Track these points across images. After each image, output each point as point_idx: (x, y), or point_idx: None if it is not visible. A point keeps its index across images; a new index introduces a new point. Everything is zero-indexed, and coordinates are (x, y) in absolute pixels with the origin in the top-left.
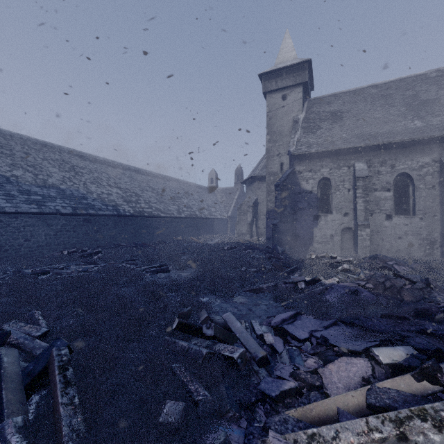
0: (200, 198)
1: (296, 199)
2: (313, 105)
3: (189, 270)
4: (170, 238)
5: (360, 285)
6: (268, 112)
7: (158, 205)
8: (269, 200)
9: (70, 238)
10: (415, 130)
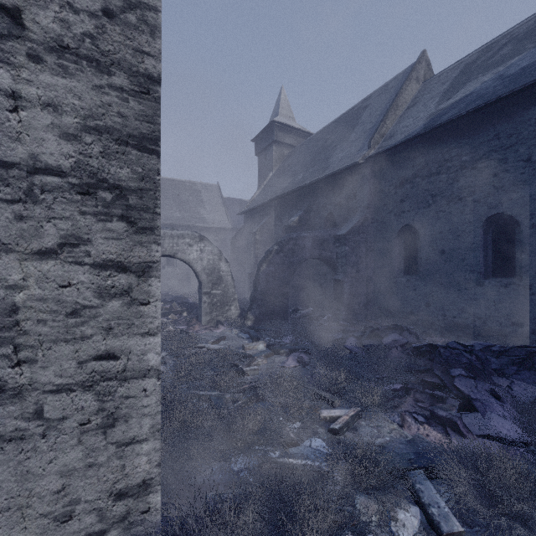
0: None
1: None
2: None
3: None
4: None
5: None
6: None
7: None
8: None
9: None
10: (177, 218)
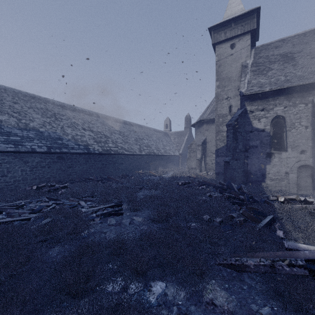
0: (157, 139)
1: (247, 137)
2: (261, 51)
3: (143, 211)
4: (133, 171)
5: None
6: (217, 60)
7: (123, 145)
8: (218, 139)
9: (45, 173)
10: None
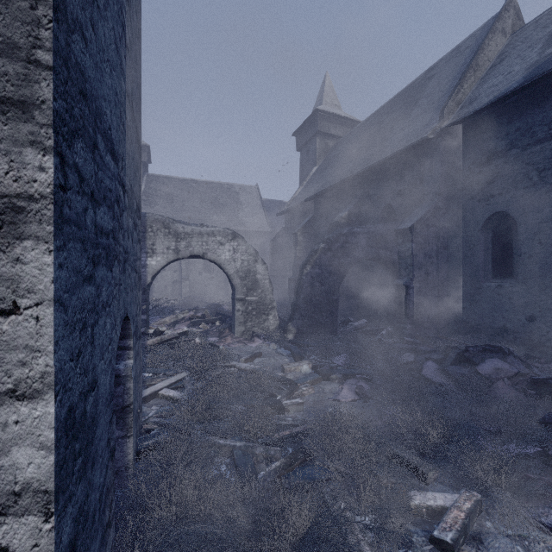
0: None
1: None
2: (152, 181)
3: None
4: None
5: (177, 305)
6: None
7: None
8: None
9: None
10: (214, 221)
